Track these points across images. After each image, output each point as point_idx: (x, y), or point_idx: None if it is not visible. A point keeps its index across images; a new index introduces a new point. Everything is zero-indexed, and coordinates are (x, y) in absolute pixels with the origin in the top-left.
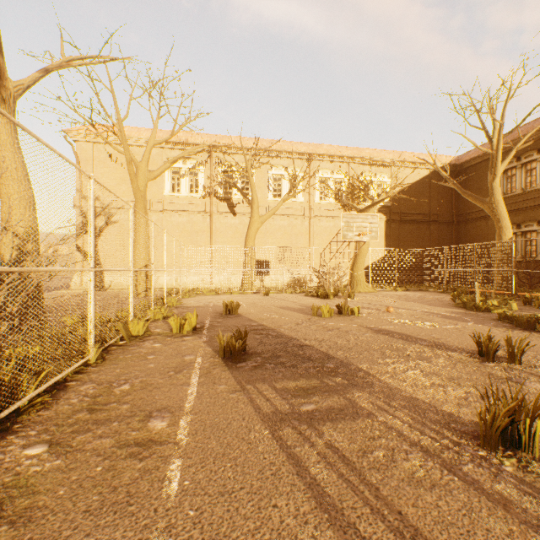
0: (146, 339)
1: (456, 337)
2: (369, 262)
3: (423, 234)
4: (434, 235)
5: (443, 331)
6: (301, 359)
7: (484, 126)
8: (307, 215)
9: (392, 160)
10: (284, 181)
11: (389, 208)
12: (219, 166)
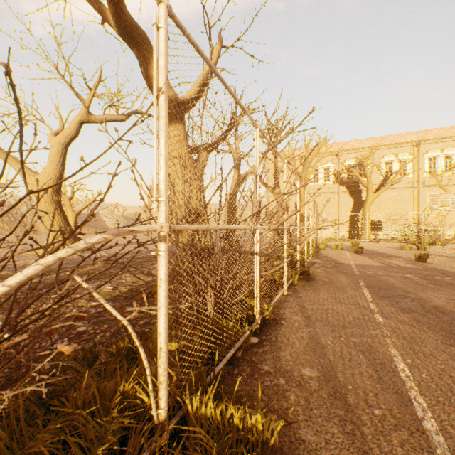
0: (325, 249)
1: None
2: None
3: None
4: None
5: None
6: (382, 255)
7: None
8: (415, 187)
9: None
10: (394, 164)
11: None
12: (343, 162)
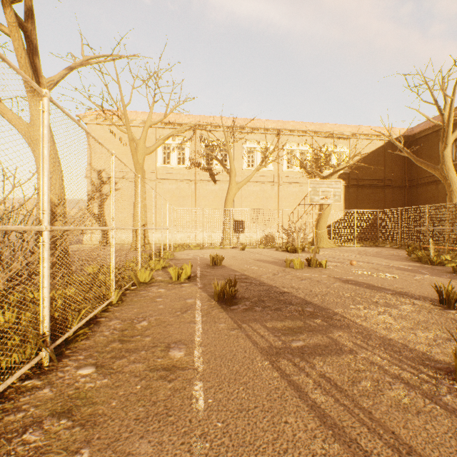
0: (152, 285)
1: (417, 287)
2: (330, 222)
3: (379, 197)
4: (389, 198)
5: (403, 281)
6: (283, 303)
7: (436, 102)
8: (276, 182)
9: (351, 133)
10: (257, 153)
11: (348, 175)
12: (202, 142)
